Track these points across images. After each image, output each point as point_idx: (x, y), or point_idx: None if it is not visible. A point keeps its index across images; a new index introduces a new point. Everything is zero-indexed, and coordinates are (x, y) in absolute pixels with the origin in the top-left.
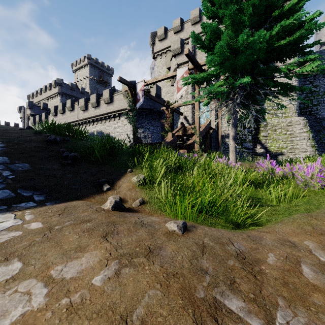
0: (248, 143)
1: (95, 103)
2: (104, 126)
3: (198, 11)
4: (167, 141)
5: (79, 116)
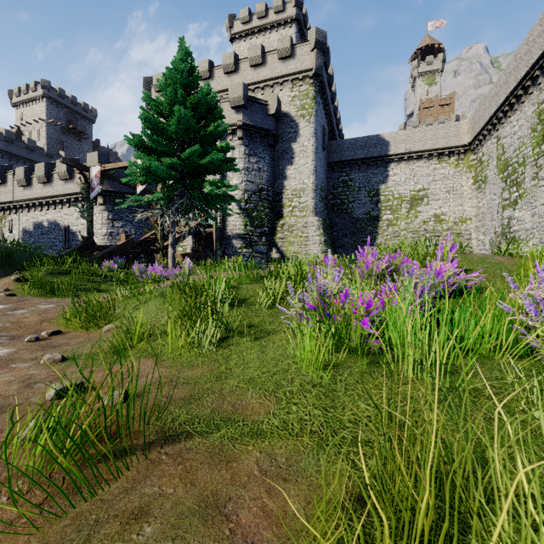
0: (261, 247)
1: (43, 177)
2: (60, 214)
3: (208, 65)
4: (117, 245)
5: (16, 194)
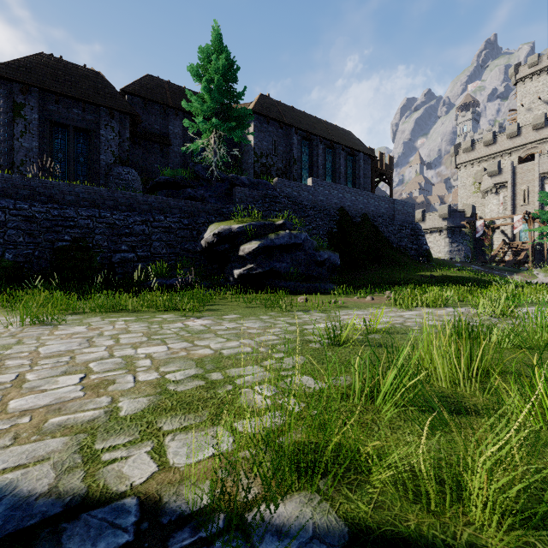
0: None
1: None
2: None
3: (516, 128)
4: (510, 260)
5: None
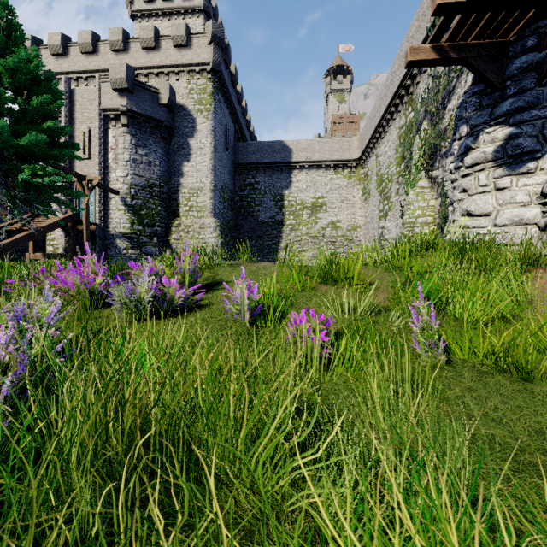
0: (152, 248)
1: None
2: None
3: (91, 37)
4: None
5: None
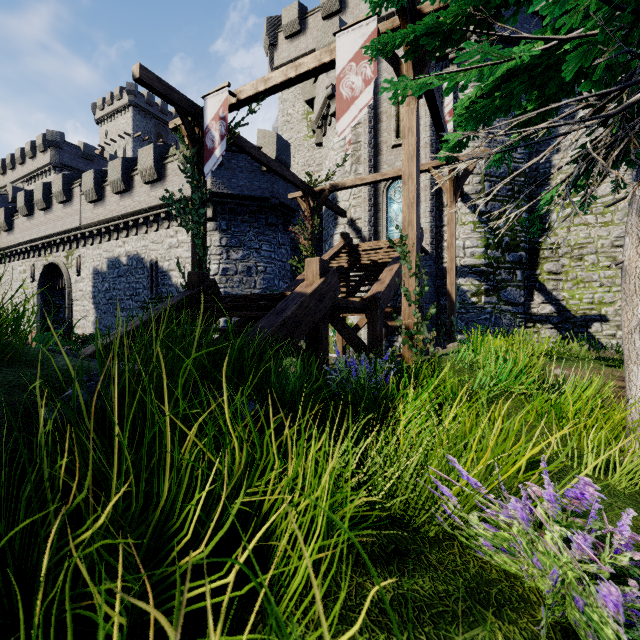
0: (514, 291)
1: (119, 182)
2: (144, 242)
3: None
4: (302, 294)
5: (84, 215)
